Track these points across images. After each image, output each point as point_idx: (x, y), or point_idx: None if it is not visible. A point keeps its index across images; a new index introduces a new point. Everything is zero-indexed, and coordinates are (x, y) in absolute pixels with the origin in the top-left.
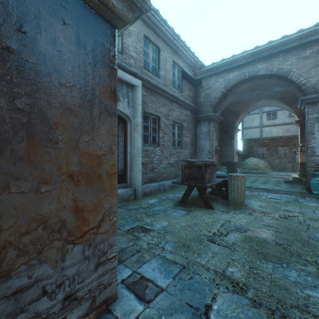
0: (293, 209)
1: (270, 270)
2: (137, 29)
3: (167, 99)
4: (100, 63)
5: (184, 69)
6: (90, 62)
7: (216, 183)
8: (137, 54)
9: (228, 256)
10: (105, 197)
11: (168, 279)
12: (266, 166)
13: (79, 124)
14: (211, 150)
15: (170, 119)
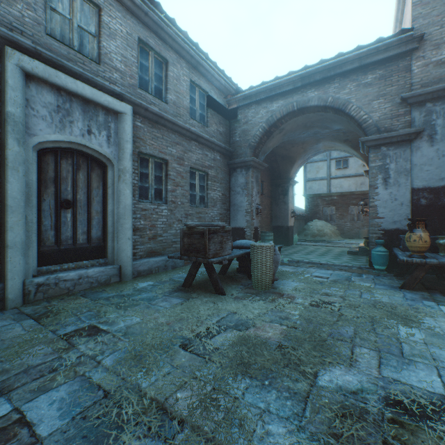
0: (335, 292)
1: (240, 393)
2: (126, 28)
3: (180, 136)
4: None
5: (211, 93)
6: None
7: (229, 257)
8: (126, 65)
9: (192, 372)
10: None
11: (62, 420)
12: (334, 231)
13: None
14: (249, 209)
15: (186, 164)
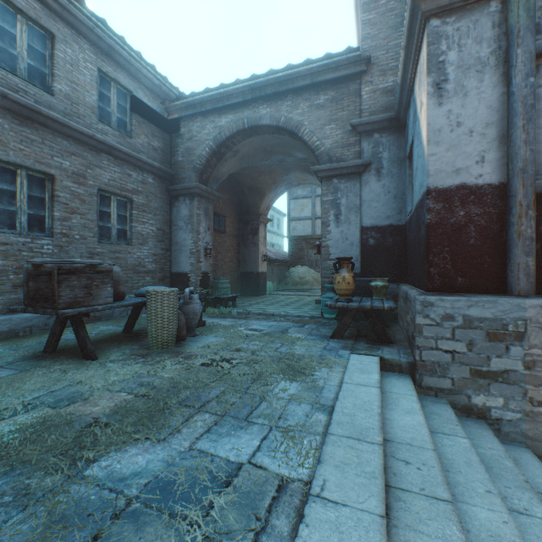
0: (251, 346)
1: None
2: None
3: (80, 144)
4: None
5: (137, 93)
6: None
7: (106, 308)
8: None
9: None
10: None
11: None
12: (317, 279)
13: None
14: (194, 249)
15: (92, 184)
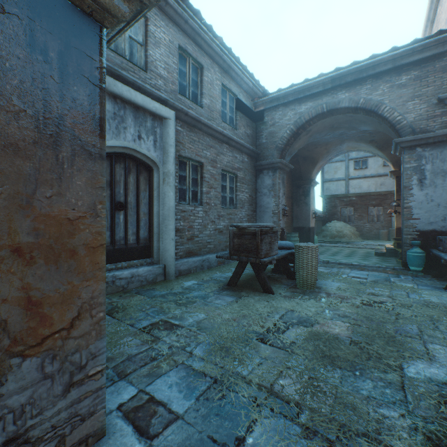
0: (381, 292)
1: (337, 381)
2: (168, 36)
3: (214, 139)
4: (75, 77)
5: (239, 96)
6: (55, 74)
7: (277, 257)
8: (168, 72)
9: (282, 363)
10: (84, 281)
11: (189, 400)
12: (353, 232)
13: (33, 171)
14: (276, 210)
15: (219, 166)
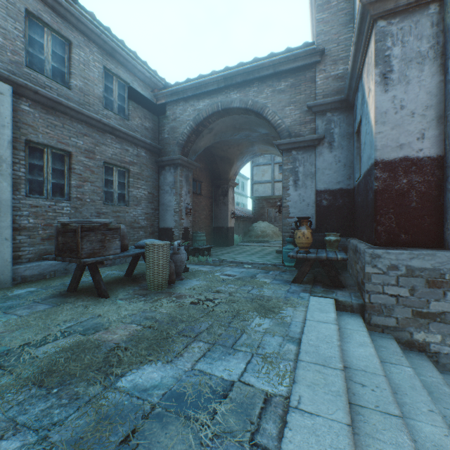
0: (228, 289)
1: (8, 407)
2: None
3: (90, 127)
4: None
5: (133, 84)
6: None
7: (115, 257)
8: (6, 38)
9: None
10: None
11: None
12: (276, 232)
13: None
14: (178, 209)
15: (99, 158)
